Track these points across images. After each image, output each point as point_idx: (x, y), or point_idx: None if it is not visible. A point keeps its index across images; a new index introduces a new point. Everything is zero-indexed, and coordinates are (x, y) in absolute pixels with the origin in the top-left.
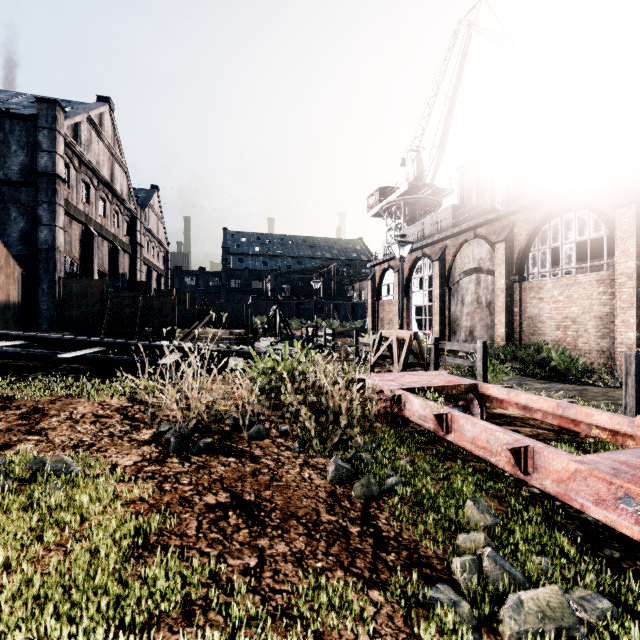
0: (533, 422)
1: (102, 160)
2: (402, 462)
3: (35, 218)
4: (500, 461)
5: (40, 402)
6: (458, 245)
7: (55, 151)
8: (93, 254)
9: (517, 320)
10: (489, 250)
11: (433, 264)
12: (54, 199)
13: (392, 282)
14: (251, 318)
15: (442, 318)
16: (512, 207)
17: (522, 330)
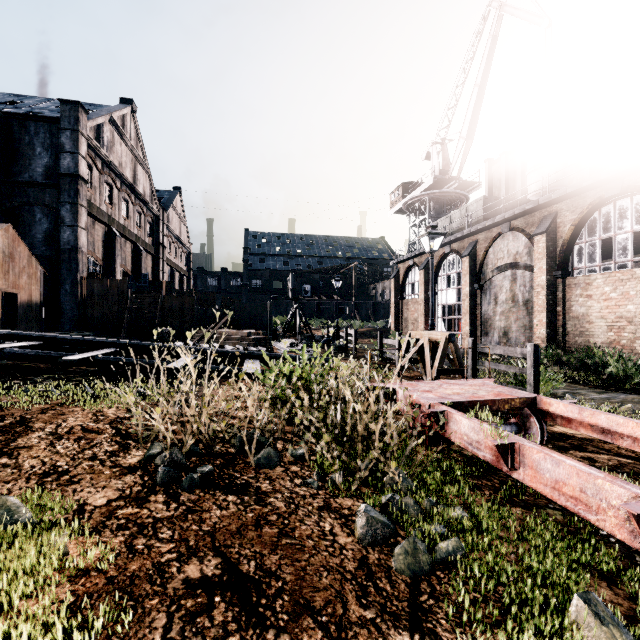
0: (607, 446)
1: (125, 161)
2: (456, 511)
3: (58, 219)
4: (605, 522)
5: (30, 411)
6: (491, 239)
7: (77, 152)
8: (115, 254)
9: (560, 320)
10: (527, 243)
11: (462, 260)
12: (76, 200)
13: (417, 280)
14: (270, 318)
15: (472, 318)
16: (555, 195)
17: (566, 331)
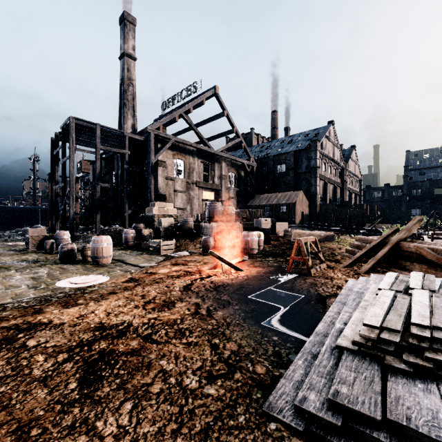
0: None
1: (330, 150)
2: None
3: (310, 183)
4: None
5: None
6: None
7: (316, 158)
8: (327, 192)
9: None
10: None
11: None
12: (316, 175)
13: None
14: (409, 218)
15: None
16: None
17: None
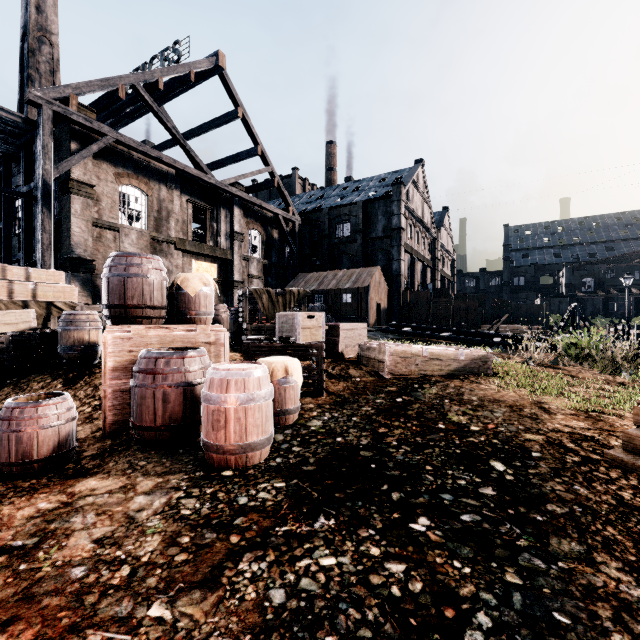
0: None
1: (418, 205)
2: None
3: (390, 257)
4: None
5: None
6: None
7: (400, 213)
8: (415, 273)
9: None
10: None
11: None
12: (400, 243)
13: None
14: (546, 316)
15: None
16: None
17: None
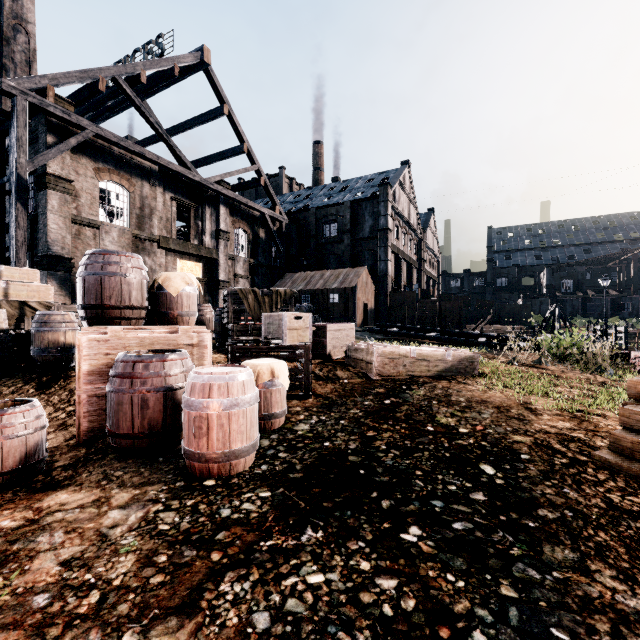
0: None
1: (404, 206)
2: None
3: (376, 257)
4: None
5: None
6: None
7: (387, 214)
8: (401, 274)
9: None
10: None
11: None
12: (387, 244)
13: None
14: (528, 316)
15: None
16: None
17: None
